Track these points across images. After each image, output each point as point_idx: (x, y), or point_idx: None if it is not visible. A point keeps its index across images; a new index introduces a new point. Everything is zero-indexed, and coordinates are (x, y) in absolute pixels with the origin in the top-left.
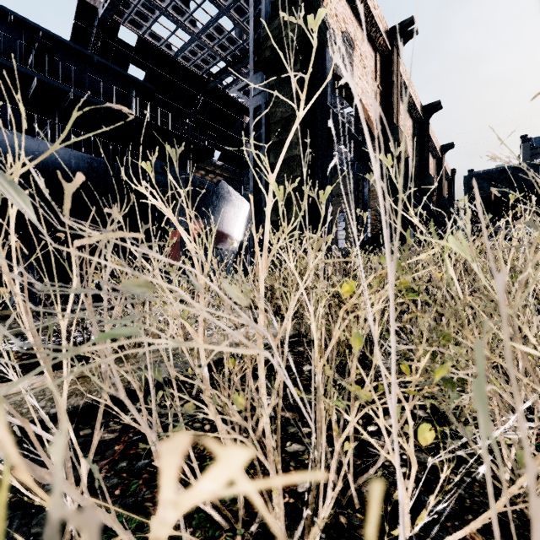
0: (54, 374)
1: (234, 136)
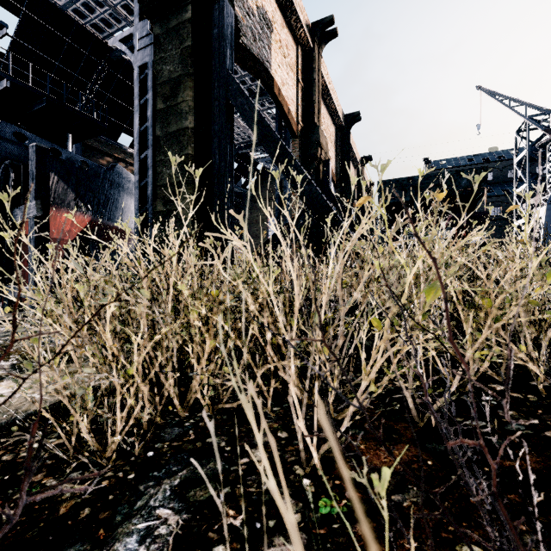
0: None
1: None
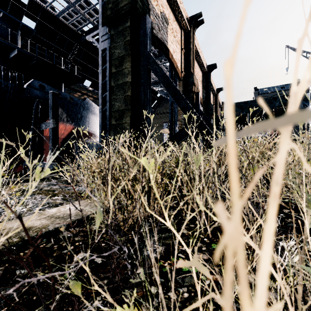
0: None
1: None
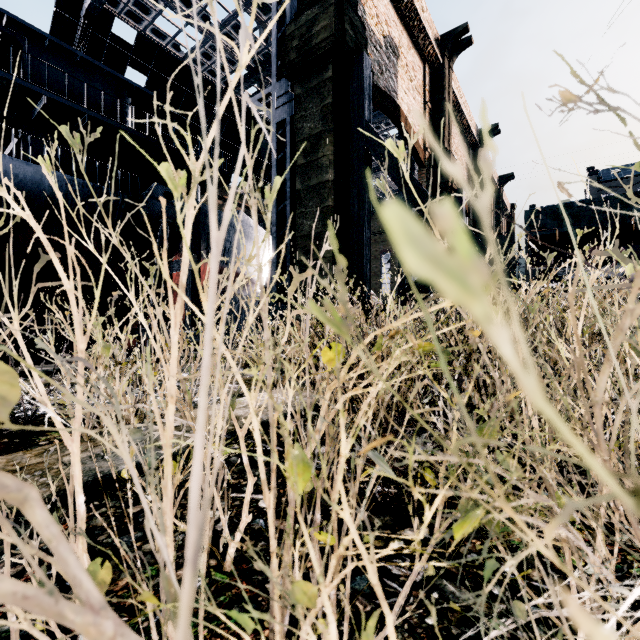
0: None
1: (259, 159)
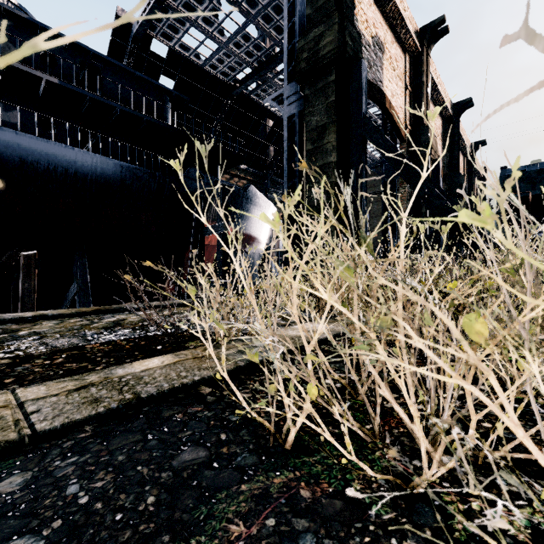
0: (172, 355)
1: (258, 140)
